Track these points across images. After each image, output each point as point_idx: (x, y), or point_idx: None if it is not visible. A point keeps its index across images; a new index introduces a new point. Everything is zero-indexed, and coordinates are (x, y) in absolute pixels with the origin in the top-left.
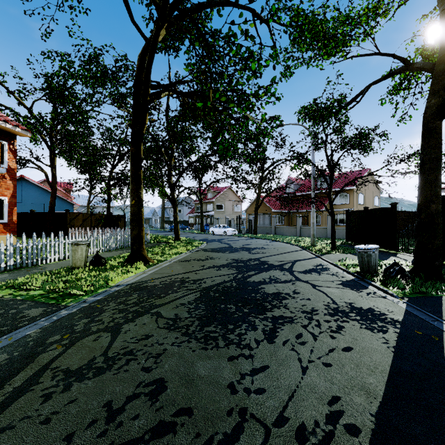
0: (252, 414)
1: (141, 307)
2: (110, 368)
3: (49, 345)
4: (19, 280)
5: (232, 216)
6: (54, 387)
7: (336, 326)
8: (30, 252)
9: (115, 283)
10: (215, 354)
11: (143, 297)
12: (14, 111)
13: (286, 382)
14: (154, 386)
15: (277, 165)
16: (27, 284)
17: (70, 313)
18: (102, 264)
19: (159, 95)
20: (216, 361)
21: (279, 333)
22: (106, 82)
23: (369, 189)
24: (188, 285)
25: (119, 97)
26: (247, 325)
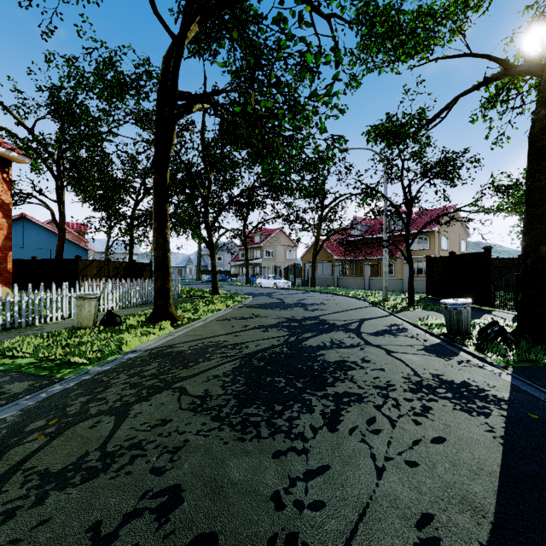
0: (304, 543)
1: (160, 380)
2: (107, 470)
3: (27, 435)
4: (5, 344)
5: (285, 265)
6: (22, 499)
7: (420, 407)
8: (24, 309)
9: (130, 348)
10: (255, 448)
11: (165, 366)
12: (12, 133)
13: (355, 491)
14: (166, 497)
15: (340, 201)
16: (14, 350)
17: (65, 389)
18: (116, 324)
19: (190, 109)
20: (256, 459)
21: (344, 417)
22: (123, 93)
23: (454, 231)
24: (225, 351)
25: (144, 116)
26: (300, 406)
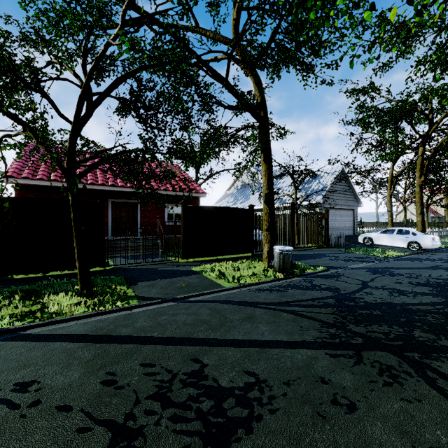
0: None
1: None
2: None
3: None
4: None
5: None
6: None
7: (409, 274)
8: None
9: None
10: None
11: None
12: None
13: None
14: None
15: None
16: None
17: None
18: None
19: None
20: None
21: None
22: None
23: None
24: None
25: None
26: None
